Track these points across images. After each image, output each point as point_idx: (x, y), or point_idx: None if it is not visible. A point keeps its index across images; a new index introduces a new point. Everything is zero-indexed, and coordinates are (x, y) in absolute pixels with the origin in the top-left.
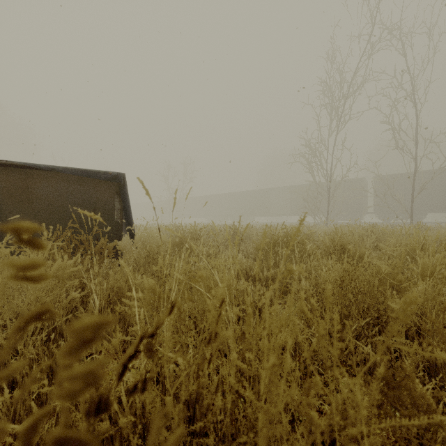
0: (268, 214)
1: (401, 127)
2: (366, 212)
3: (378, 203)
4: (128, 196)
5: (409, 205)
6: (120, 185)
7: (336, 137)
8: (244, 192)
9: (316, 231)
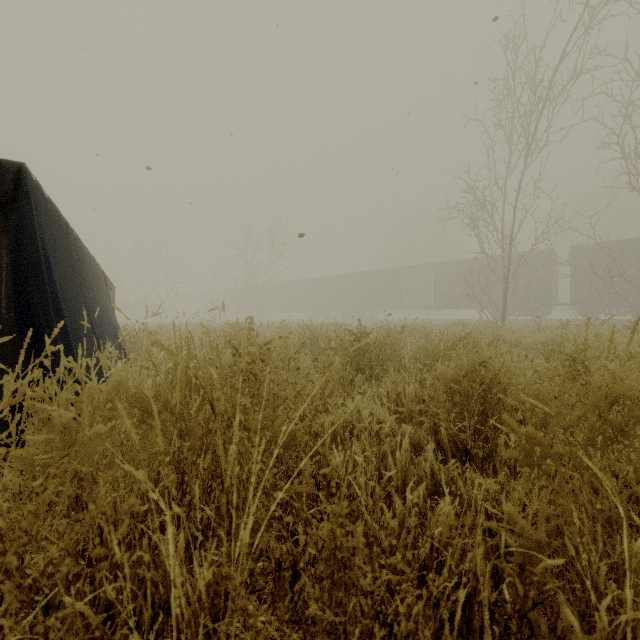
0: (399, 306)
1: (639, 156)
2: (557, 303)
3: (578, 288)
4: (31, 237)
5: (630, 292)
6: (4, 198)
7: (522, 175)
8: (361, 273)
9: (520, 337)
